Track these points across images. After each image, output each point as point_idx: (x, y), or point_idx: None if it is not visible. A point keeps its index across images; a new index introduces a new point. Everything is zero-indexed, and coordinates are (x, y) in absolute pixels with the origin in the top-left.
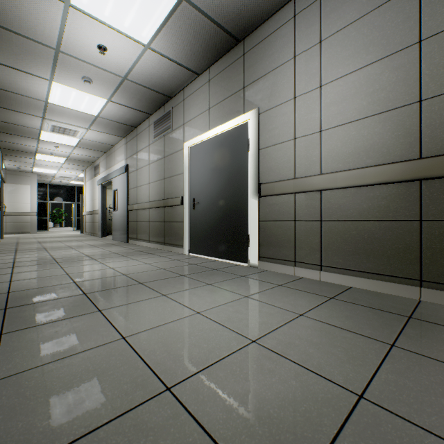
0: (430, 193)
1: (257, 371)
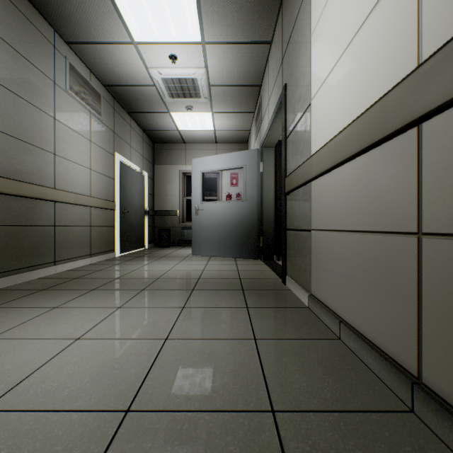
0: (0, 205)
1: (149, 300)
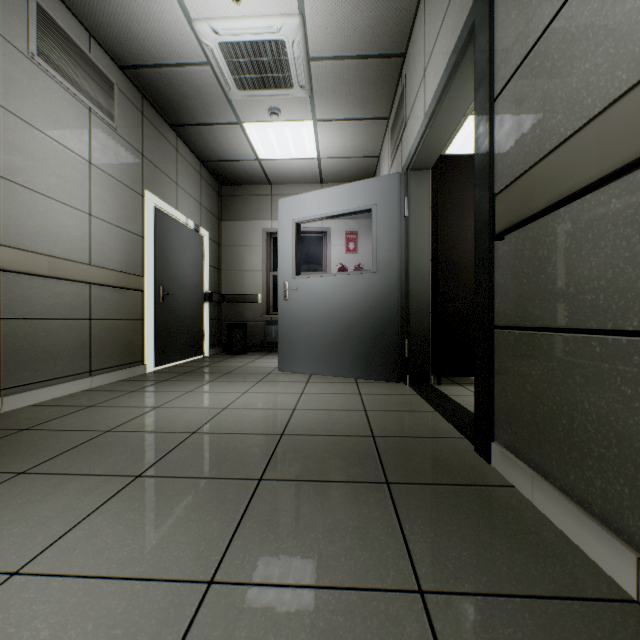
0: None
1: (125, 532)
